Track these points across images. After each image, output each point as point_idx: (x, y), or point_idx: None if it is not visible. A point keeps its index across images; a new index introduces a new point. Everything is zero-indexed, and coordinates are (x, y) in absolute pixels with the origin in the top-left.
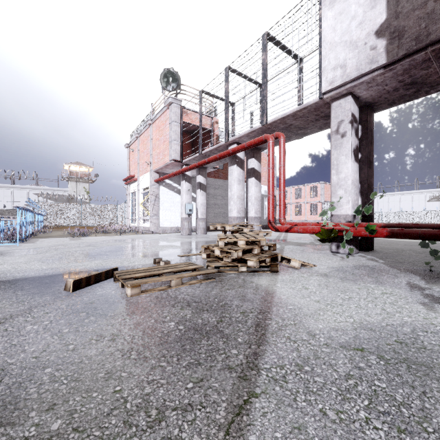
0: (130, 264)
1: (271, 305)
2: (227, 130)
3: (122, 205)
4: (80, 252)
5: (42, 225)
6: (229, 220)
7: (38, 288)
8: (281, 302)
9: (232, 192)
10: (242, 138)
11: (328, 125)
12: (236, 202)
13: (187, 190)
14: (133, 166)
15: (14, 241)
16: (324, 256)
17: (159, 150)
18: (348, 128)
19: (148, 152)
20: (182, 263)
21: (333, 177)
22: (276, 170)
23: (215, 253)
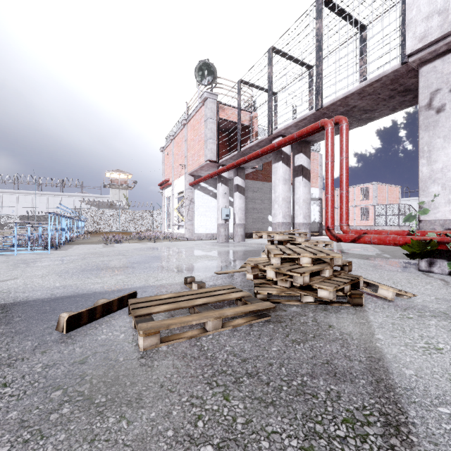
0: (156, 282)
1: (399, 398)
2: (270, 122)
3: (157, 210)
4: (105, 263)
5: (84, 231)
6: (273, 226)
7: (29, 321)
8: (414, 390)
9: (276, 193)
10: (289, 129)
11: (406, 104)
12: (281, 205)
13: (223, 193)
14: (168, 169)
15: (47, 248)
16: (414, 276)
17: (193, 151)
18: (449, 99)
19: (183, 154)
20: (221, 287)
21: (422, 168)
22: (321, 170)
23: (267, 275)
